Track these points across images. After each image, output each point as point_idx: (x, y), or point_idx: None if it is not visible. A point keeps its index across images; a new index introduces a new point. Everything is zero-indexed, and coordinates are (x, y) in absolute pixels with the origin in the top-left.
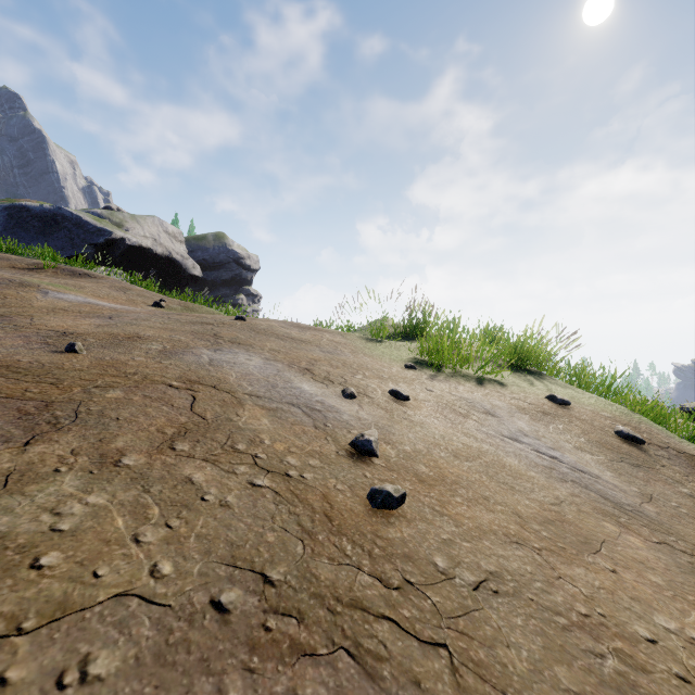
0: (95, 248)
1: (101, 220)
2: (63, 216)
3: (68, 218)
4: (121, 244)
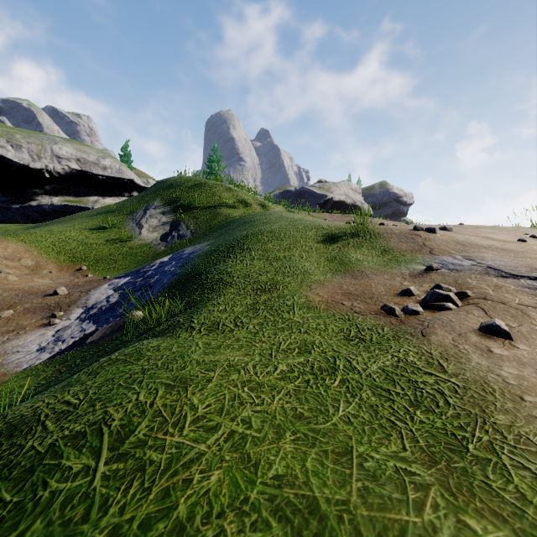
0: (318, 206)
1: (320, 190)
2: (304, 191)
3: (307, 192)
4: (330, 201)
